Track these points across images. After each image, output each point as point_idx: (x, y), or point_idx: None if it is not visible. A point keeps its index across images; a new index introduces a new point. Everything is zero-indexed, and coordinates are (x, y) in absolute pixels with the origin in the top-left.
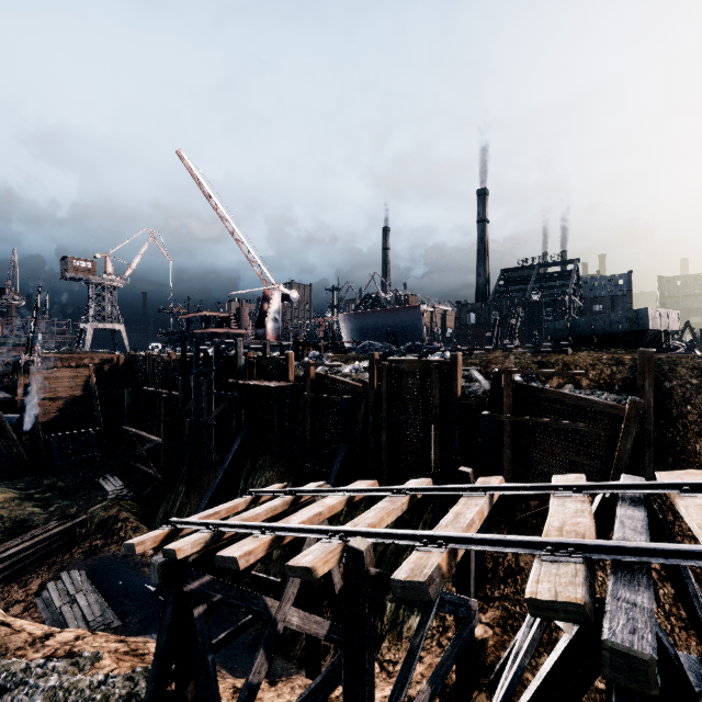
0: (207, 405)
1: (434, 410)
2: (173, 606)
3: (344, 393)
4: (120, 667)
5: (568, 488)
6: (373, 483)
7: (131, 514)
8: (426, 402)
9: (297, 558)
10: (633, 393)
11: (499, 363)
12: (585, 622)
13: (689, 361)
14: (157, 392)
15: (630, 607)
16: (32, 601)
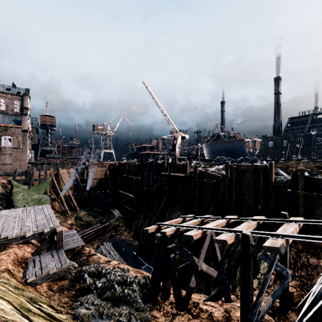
0: (152, 183)
1: (260, 188)
2: (163, 252)
3: (213, 179)
4: (137, 275)
5: None
6: (236, 216)
7: (123, 224)
8: (255, 184)
9: (218, 237)
10: None
11: (294, 167)
12: None
13: None
14: (131, 177)
15: None
16: (95, 251)
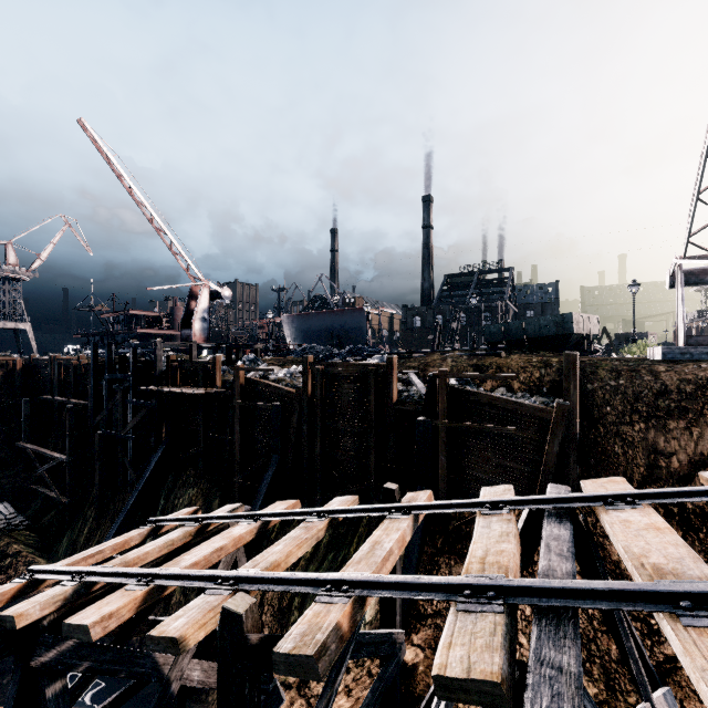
0: (122, 415)
1: (370, 417)
2: (18, 686)
3: (277, 399)
4: None
5: (495, 504)
6: (294, 503)
7: (24, 547)
8: (362, 407)
9: (165, 623)
10: (560, 395)
11: (437, 366)
12: (502, 706)
13: (608, 364)
14: (62, 401)
15: (555, 674)
16: None
